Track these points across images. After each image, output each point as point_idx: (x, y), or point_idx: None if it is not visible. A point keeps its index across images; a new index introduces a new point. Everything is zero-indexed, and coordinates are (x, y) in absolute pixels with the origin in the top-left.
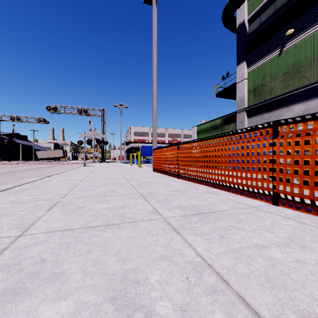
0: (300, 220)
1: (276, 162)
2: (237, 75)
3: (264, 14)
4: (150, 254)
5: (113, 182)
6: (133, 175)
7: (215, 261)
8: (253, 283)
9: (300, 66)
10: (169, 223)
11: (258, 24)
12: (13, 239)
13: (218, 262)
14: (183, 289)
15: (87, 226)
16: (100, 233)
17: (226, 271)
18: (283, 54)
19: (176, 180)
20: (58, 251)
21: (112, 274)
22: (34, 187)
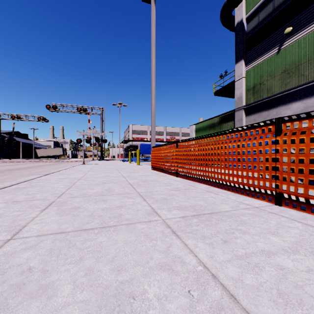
0: (307, 222)
1: (279, 160)
2: (235, 74)
3: (262, 12)
4: (148, 262)
5: (111, 180)
6: (131, 173)
7: (219, 271)
8: (264, 299)
9: (299, 64)
10: (168, 226)
11: (256, 23)
12: (1, 243)
13: (223, 272)
14: (184, 307)
15: (82, 228)
16: (94, 237)
17: (232, 283)
18: (281, 52)
19: (175, 178)
20: (48, 257)
21: (105, 286)
22: (31, 186)
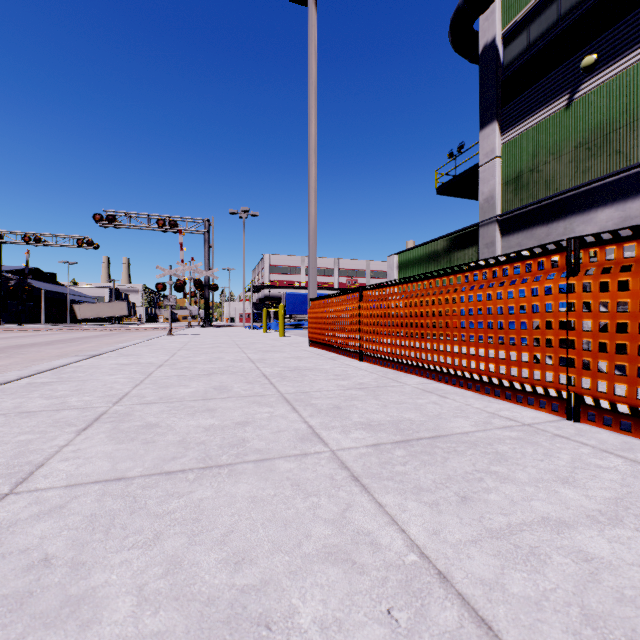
0: (635, 456)
1: (575, 327)
2: (481, 150)
3: (535, 24)
4: (300, 544)
5: (226, 368)
6: (268, 353)
7: (454, 564)
8: (552, 629)
9: (611, 131)
10: (343, 464)
11: (524, 45)
12: None
13: (462, 567)
14: None
15: (161, 470)
16: (187, 489)
17: (482, 592)
18: (575, 106)
19: (357, 364)
20: (86, 534)
21: (207, 599)
22: (59, 380)
